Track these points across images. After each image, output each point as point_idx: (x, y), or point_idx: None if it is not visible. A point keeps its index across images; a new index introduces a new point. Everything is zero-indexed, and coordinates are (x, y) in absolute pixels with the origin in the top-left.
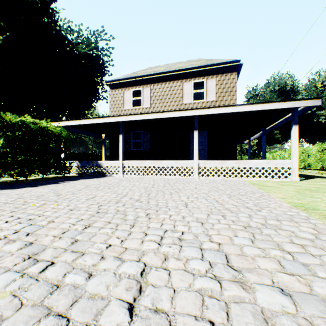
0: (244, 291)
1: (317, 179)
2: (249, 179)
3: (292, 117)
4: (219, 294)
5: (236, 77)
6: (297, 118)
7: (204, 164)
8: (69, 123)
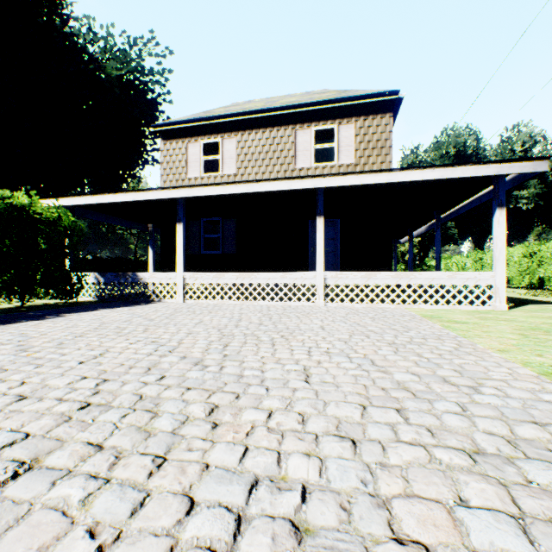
0: None
1: (534, 305)
2: (418, 306)
3: (494, 193)
4: None
5: (391, 121)
6: (503, 196)
7: (334, 279)
8: (78, 201)
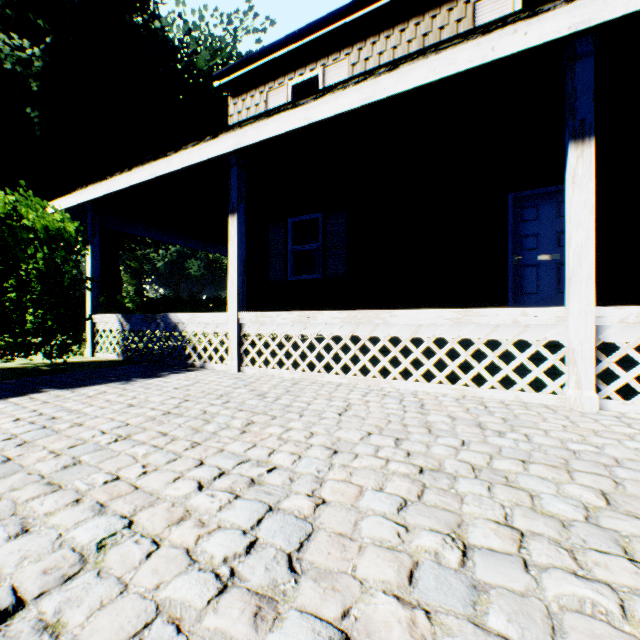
0: None
1: None
2: None
3: None
4: None
5: None
6: None
7: (635, 327)
8: (86, 194)
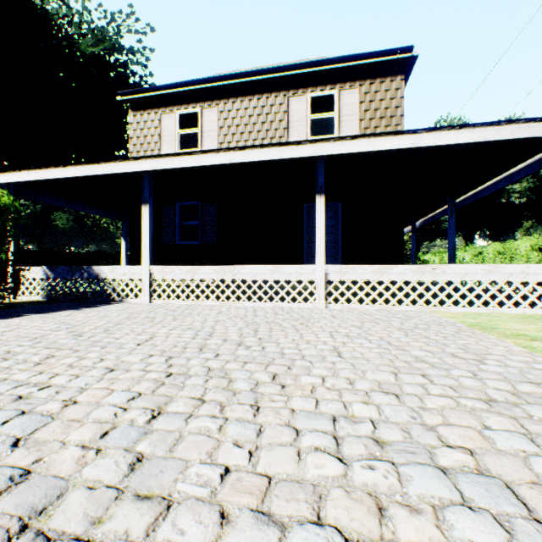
0: None
1: None
2: (447, 308)
3: None
4: None
5: (402, 85)
6: None
7: (339, 274)
8: (19, 176)
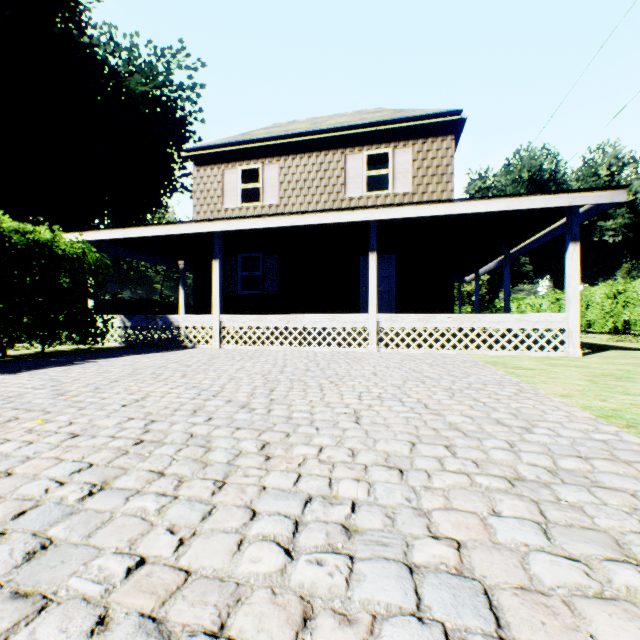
0: None
1: (613, 351)
2: (482, 352)
3: (567, 226)
4: None
5: (453, 145)
6: (577, 229)
7: (389, 322)
8: (103, 235)
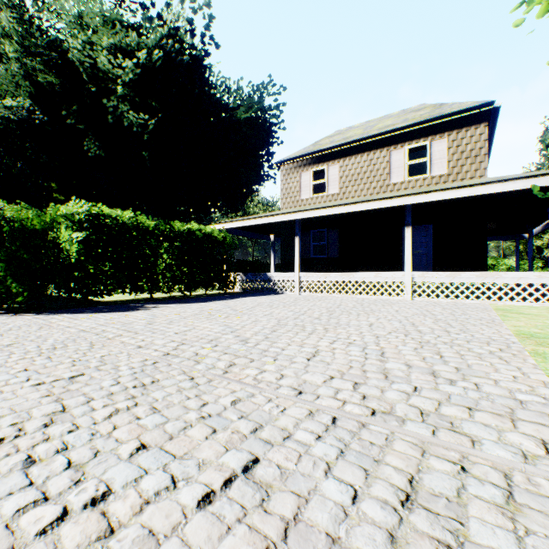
0: (380, 362)
1: None
2: (503, 302)
3: None
4: (362, 361)
5: (485, 130)
6: None
7: (421, 278)
8: (232, 225)
